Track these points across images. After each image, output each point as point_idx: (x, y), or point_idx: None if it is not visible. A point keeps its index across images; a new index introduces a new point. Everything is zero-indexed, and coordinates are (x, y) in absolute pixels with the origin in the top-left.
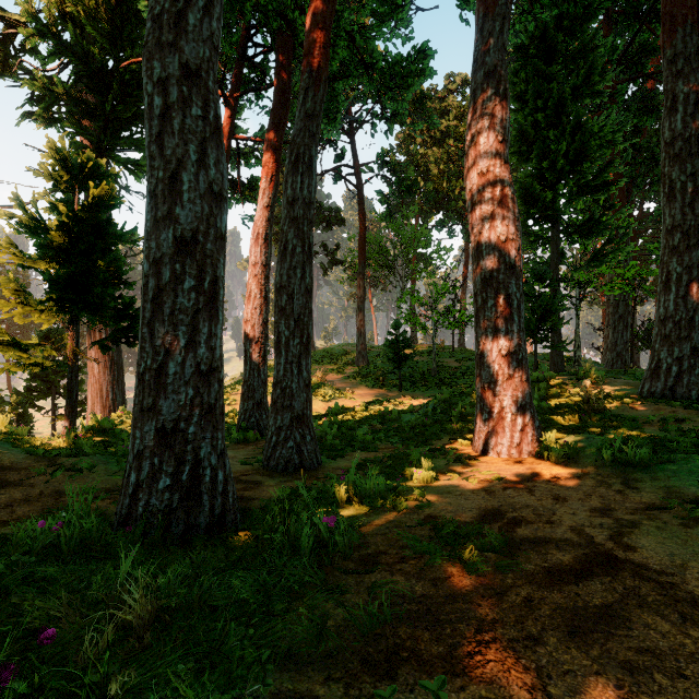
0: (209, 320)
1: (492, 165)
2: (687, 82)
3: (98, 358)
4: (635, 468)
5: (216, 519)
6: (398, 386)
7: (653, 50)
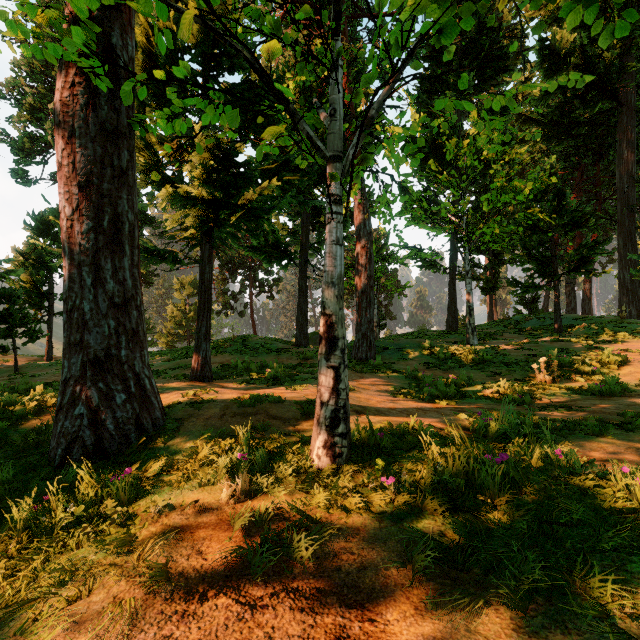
0: None
1: None
2: None
3: None
4: None
5: None
6: None
7: None
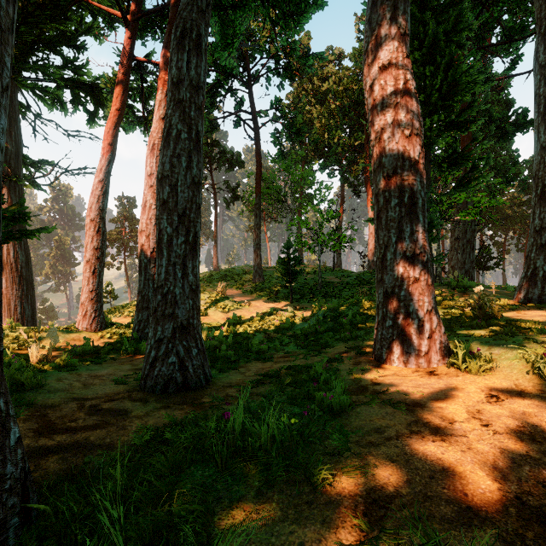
0: None
1: (394, 58)
2: None
3: (6, 274)
4: None
5: None
6: (289, 298)
7: (492, 27)
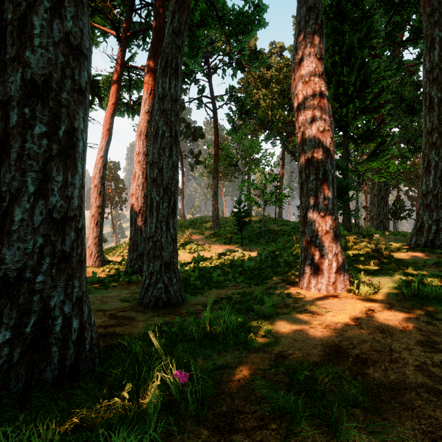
0: (64, 169)
1: (312, 75)
2: (441, 29)
3: None
4: (431, 301)
5: (67, 369)
6: (240, 242)
7: (402, 27)
